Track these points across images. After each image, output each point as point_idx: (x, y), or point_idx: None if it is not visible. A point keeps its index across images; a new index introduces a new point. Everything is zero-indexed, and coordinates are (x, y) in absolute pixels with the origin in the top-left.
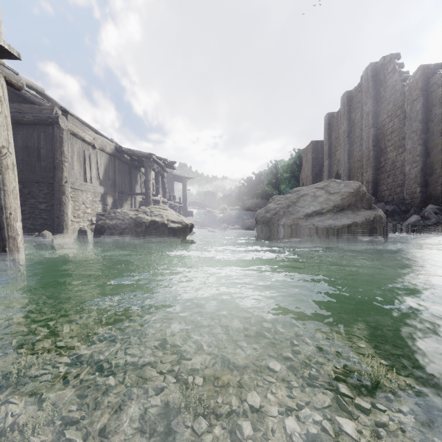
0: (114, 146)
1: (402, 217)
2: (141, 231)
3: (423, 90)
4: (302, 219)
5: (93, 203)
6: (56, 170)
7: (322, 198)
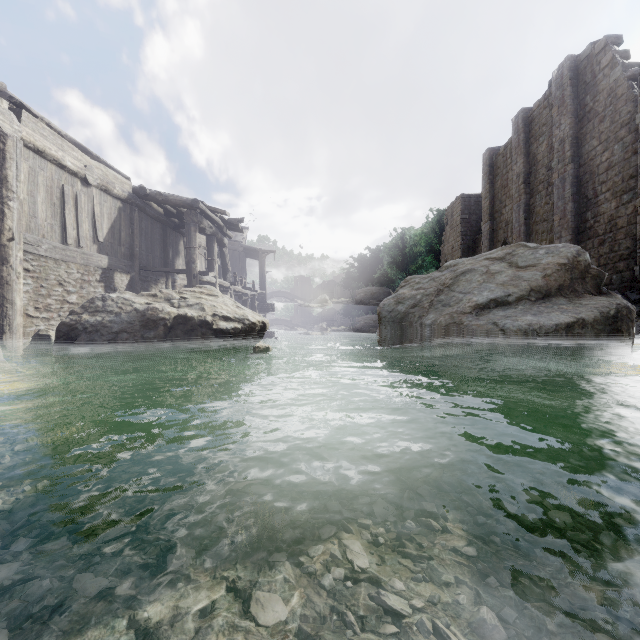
0: (133, 187)
1: (637, 312)
2: (155, 337)
3: None
4: (469, 314)
5: (83, 284)
6: None
7: (503, 276)
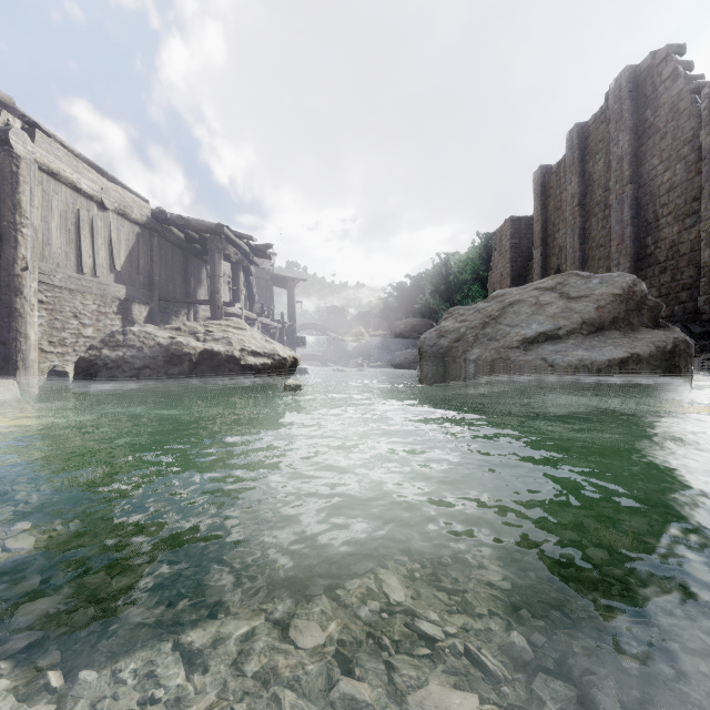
0: (152, 211)
1: (700, 346)
2: (179, 374)
3: None
4: (517, 348)
5: (100, 317)
6: (1, 242)
7: (554, 307)
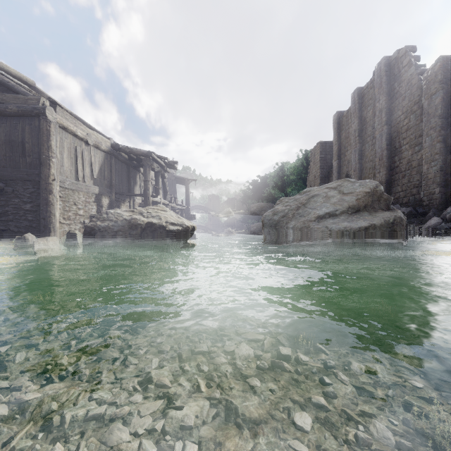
0: (111, 144)
1: (420, 220)
2: (136, 234)
3: (442, 83)
4: (314, 221)
5: (86, 204)
6: (42, 166)
7: (335, 199)
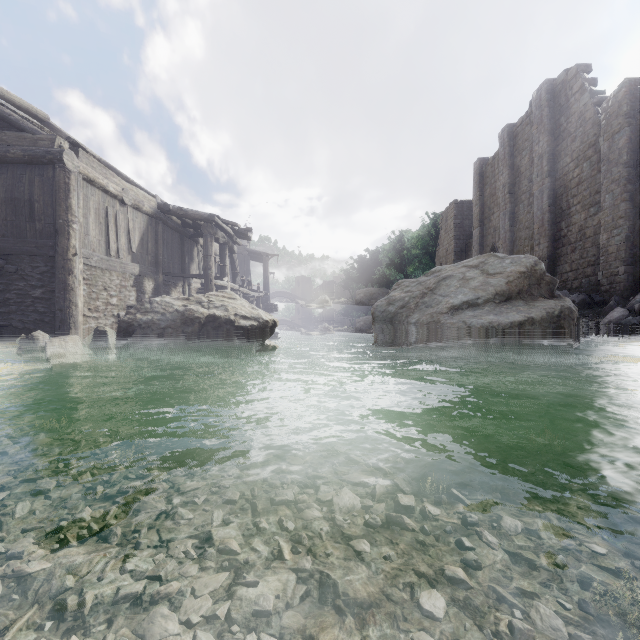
0: (157, 203)
1: (598, 312)
2: (192, 332)
3: (629, 116)
4: (446, 314)
5: (121, 289)
6: (58, 235)
7: (476, 282)
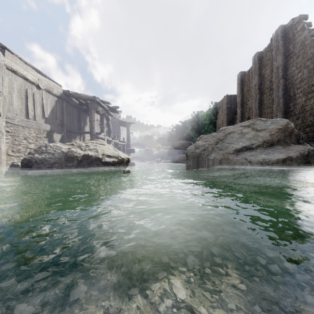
0: (63, 90)
1: None
2: (72, 166)
3: None
4: (232, 154)
5: (37, 139)
6: None
7: (249, 135)
